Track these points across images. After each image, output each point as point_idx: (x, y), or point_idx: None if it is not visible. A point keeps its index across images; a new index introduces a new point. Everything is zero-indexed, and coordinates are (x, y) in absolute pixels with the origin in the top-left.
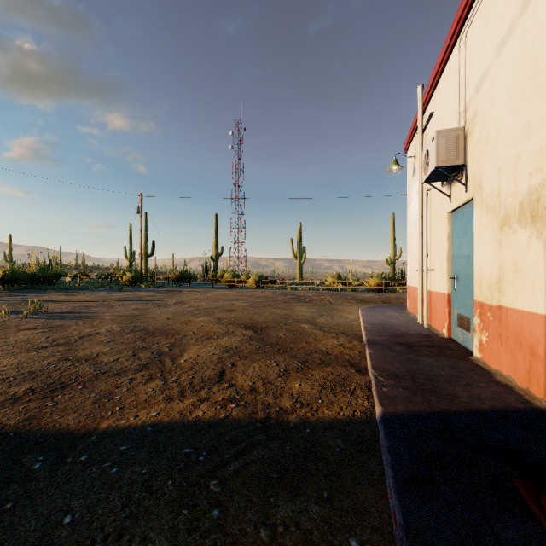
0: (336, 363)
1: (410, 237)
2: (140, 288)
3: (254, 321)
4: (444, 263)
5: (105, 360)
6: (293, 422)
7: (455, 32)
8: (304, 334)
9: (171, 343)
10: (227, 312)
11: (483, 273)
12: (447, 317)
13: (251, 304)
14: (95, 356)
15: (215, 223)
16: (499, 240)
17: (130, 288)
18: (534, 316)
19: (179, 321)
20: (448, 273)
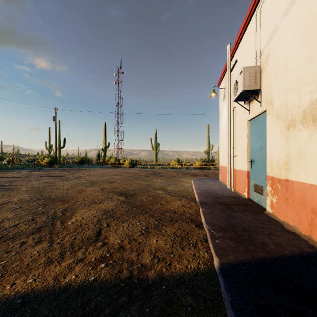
0: (181, 220)
1: (222, 137)
2: (54, 168)
3: (126, 189)
4: (245, 152)
5: (6, 225)
6: (151, 279)
7: (254, 7)
8: (159, 198)
9: (64, 208)
10: (109, 183)
11: (273, 158)
12: (247, 185)
13: (125, 178)
14: (0, 221)
15: (104, 128)
16: (286, 136)
17: (47, 168)
18: (315, 187)
19: (75, 190)
20: (247, 158)
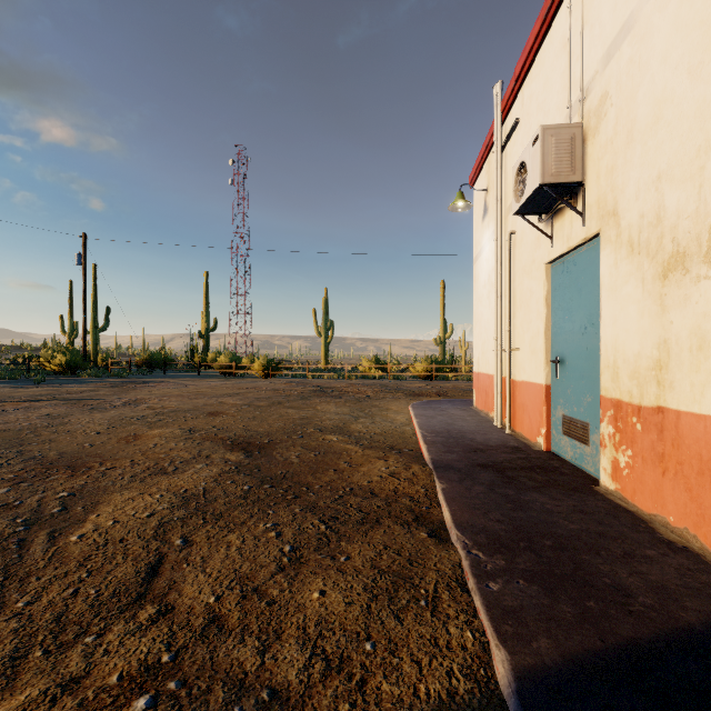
0: (390, 518)
1: (479, 304)
2: (78, 379)
3: (250, 432)
4: (541, 338)
5: None
6: None
7: None
8: (331, 454)
9: (73, 489)
10: (208, 417)
11: (621, 353)
12: (545, 420)
13: (250, 403)
14: None
15: (205, 284)
16: (659, 296)
17: (60, 379)
18: None
19: (117, 436)
20: (546, 354)
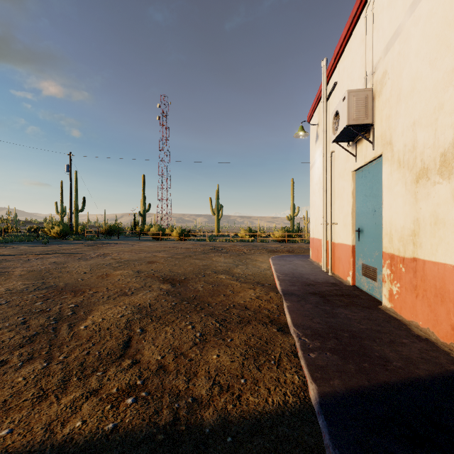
0: (256, 321)
1: (313, 195)
2: (68, 241)
3: (173, 273)
4: (349, 217)
5: None
6: (209, 424)
7: (362, 2)
8: (221, 286)
9: (77, 303)
10: (148, 264)
11: (394, 226)
12: (352, 267)
13: (172, 256)
14: None
15: (143, 182)
16: (414, 193)
17: (57, 241)
18: None
19: (96, 275)
20: (352, 226)
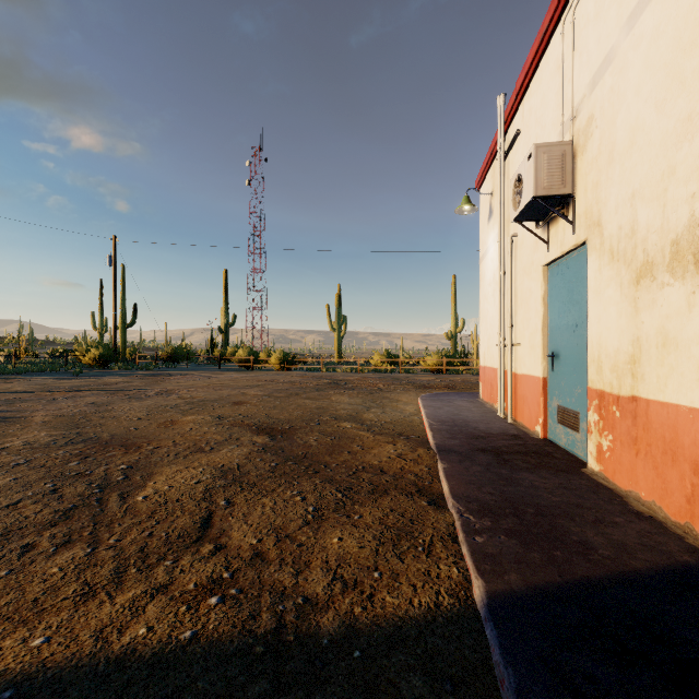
0: (396, 490)
1: (485, 302)
2: (111, 371)
3: (273, 419)
4: (538, 335)
5: None
6: (327, 634)
7: (558, 10)
8: (345, 439)
9: (130, 463)
10: (234, 406)
11: (604, 348)
12: (542, 410)
13: (270, 394)
14: None
15: (224, 281)
16: (633, 299)
17: (95, 371)
18: None
19: (156, 422)
20: (543, 349)
